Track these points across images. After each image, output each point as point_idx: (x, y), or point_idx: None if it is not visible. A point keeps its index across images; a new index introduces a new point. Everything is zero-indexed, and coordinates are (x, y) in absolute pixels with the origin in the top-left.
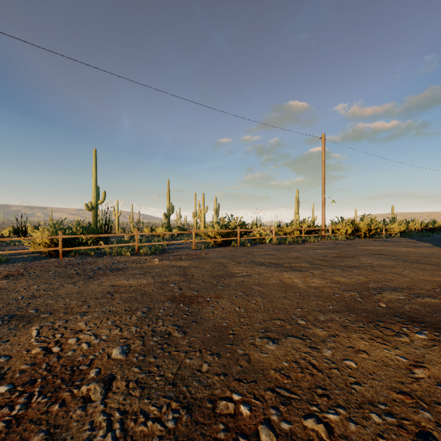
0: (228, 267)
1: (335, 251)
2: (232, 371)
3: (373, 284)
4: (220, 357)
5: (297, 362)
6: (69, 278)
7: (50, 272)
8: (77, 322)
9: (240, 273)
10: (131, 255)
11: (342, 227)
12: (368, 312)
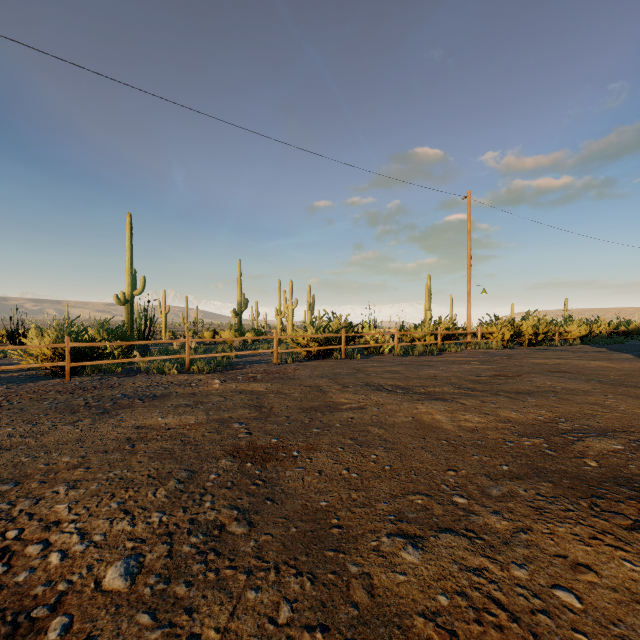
0: (328, 392)
1: (491, 366)
2: (339, 619)
3: (566, 423)
4: (315, 584)
5: (465, 596)
6: (72, 412)
7: (45, 402)
8: (55, 504)
9: (348, 403)
10: (178, 374)
11: (497, 329)
12: (572, 477)
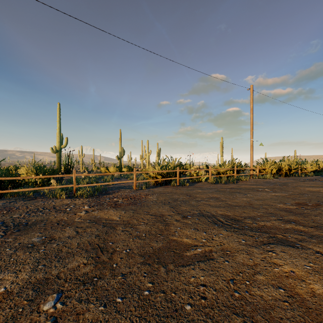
0: (170, 225)
1: (283, 194)
2: None
3: None
4: None
5: None
6: None
7: None
8: None
9: (191, 246)
10: (67, 198)
11: (267, 167)
12: None
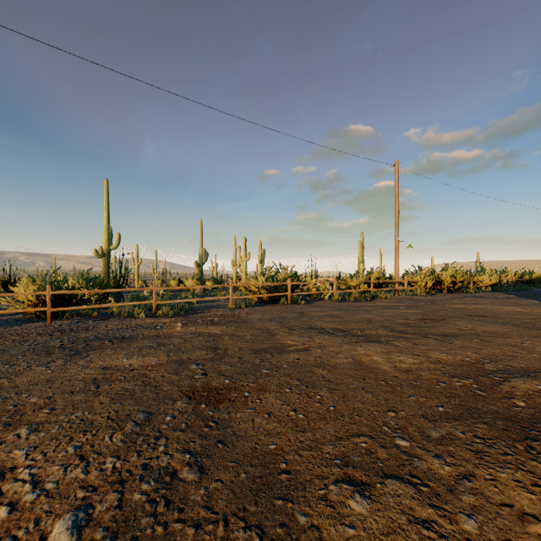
0: (276, 335)
1: (417, 311)
2: None
3: (491, 364)
4: (264, 539)
5: None
6: (47, 353)
7: (25, 343)
8: (14, 449)
9: (294, 345)
10: (146, 317)
11: (421, 278)
12: (504, 418)
